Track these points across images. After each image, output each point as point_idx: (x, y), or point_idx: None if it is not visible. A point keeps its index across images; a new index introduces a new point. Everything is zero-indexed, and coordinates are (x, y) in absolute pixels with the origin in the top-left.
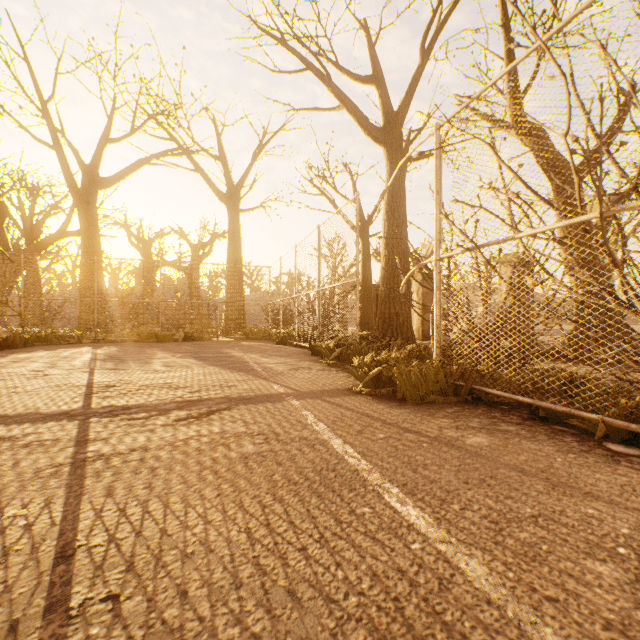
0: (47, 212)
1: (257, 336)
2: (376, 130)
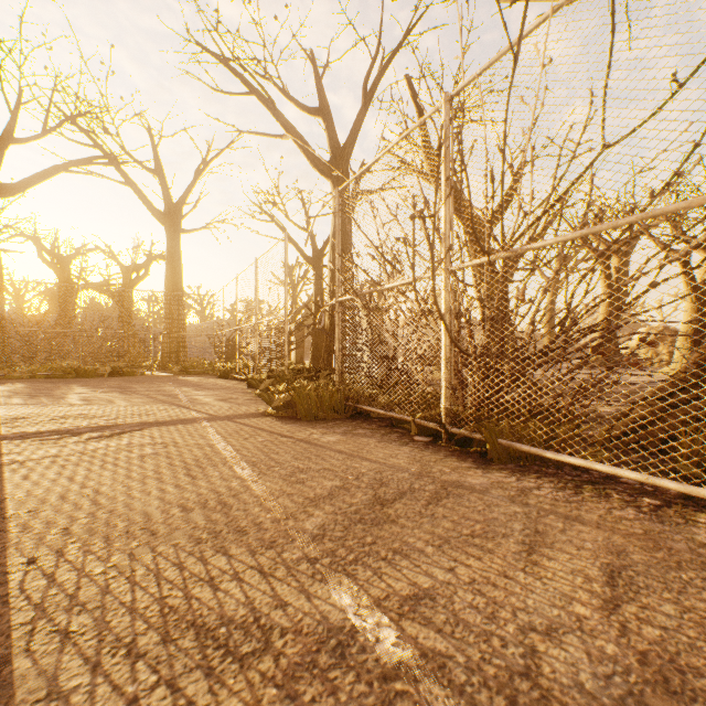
0: None
1: (199, 370)
2: (323, 163)
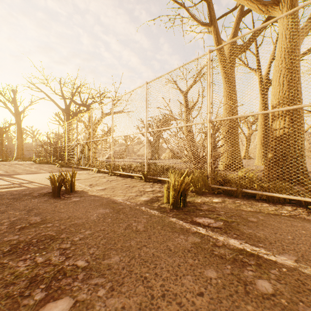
0: None
1: (28, 160)
2: (62, 109)
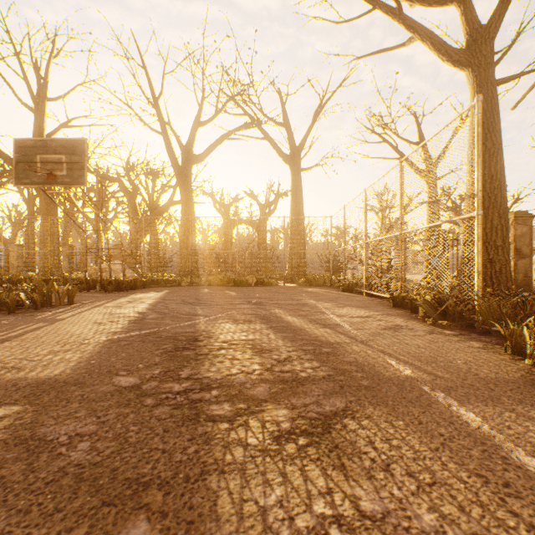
0: (162, 189)
1: (319, 282)
2: (458, 52)
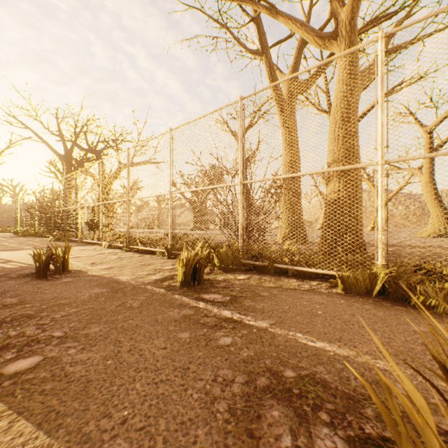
0: None
1: (4, 231)
2: (60, 156)
